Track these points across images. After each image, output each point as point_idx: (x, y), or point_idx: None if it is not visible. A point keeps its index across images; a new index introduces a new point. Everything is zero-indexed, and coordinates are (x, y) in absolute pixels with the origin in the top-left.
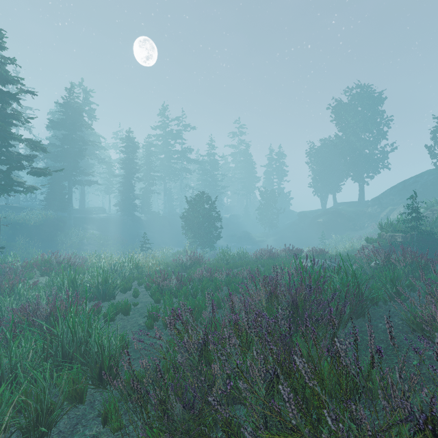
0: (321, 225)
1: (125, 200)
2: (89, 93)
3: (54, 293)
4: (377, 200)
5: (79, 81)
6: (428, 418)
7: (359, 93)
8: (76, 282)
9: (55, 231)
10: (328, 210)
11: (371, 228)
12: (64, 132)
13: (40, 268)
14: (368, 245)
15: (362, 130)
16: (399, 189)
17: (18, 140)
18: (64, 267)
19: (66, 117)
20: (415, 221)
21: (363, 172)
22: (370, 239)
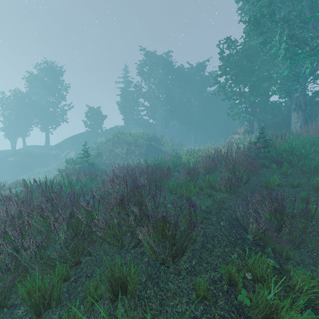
0: (13, 163)
1: None
2: None
3: None
4: (59, 146)
5: None
6: (120, 200)
7: (46, 66)
8: None
9: None
10: (20, 151)
11: (56, 165)
12: None
13: None
14: (60, 174)
15: (48, 94)
16: (72, 140)
17: None
18: None
19: None
20: (86, 158)
21: (49, 125)
22: (61, 170)
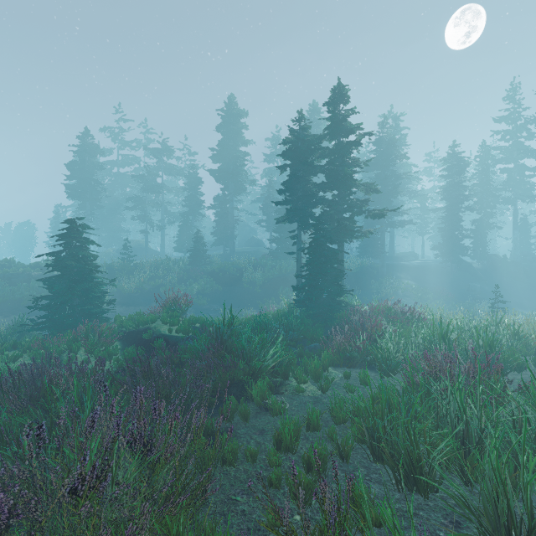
0: None
1: (448, 241)
2: (398, 118)
3: (469, 349)
4: None
5: (387, 110)
6: None
7: None
8: (447, 339)
9: (369, 279)
10: None
11: None
12: (372, 173)
13: (387, 315)
14: None
15: None
16: None
17: (355, 187)
18: (407, 318)
19: (378, 154)
20: None
21: None
22: None
